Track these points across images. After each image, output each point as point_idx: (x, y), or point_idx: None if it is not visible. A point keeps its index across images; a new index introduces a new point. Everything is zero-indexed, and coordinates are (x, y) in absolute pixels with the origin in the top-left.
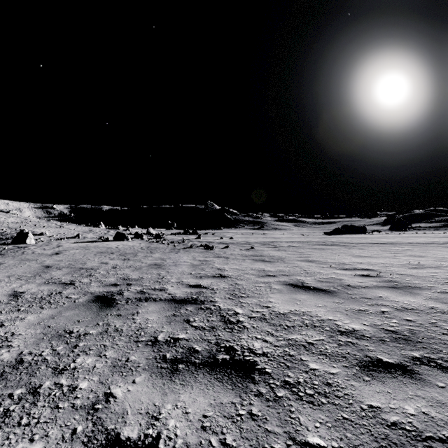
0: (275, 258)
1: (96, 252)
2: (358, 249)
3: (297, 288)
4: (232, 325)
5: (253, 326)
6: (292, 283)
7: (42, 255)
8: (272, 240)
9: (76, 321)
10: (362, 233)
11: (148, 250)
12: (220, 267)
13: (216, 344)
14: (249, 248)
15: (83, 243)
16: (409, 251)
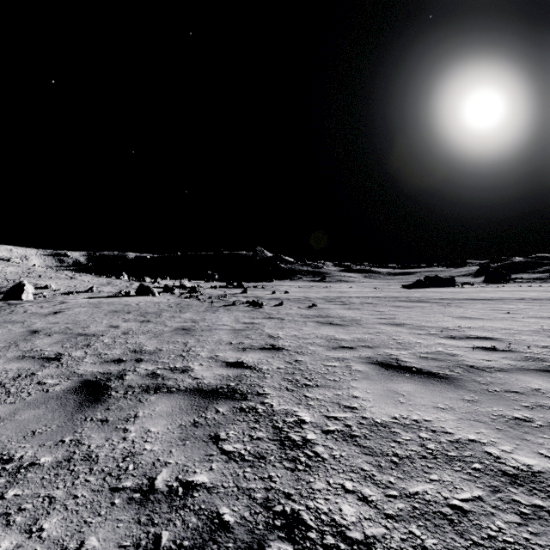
0: (347, 320)
1: (109, 311)
2: (457, 307)
3: (391, 369)
4: (295, 450)
5: (333, 455)
6: (381, 360)
7: (34, 315)
8: (339, 295)
9: (30, 433)
10: (450, 286)
11: (177, 308)
12: (272, 334)
13: (265, 503)
14: (310, 306)
15: (96, 298)
16: (529, 310)
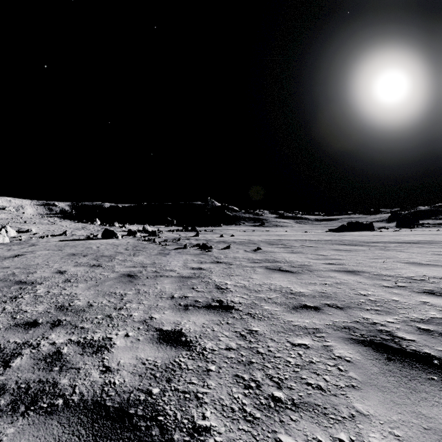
0: (296, 266)
1: (67, 254)
2: (397, 251)
3: (397, 359)
4: None
5: None
6: (368, 335)
7: None
8: (278, 238)
9: None
10: (369, 230)
11: (132, 251)
12: (219, 284)
13: None
14: (255, 249)
15: (64, 241)
16: None
